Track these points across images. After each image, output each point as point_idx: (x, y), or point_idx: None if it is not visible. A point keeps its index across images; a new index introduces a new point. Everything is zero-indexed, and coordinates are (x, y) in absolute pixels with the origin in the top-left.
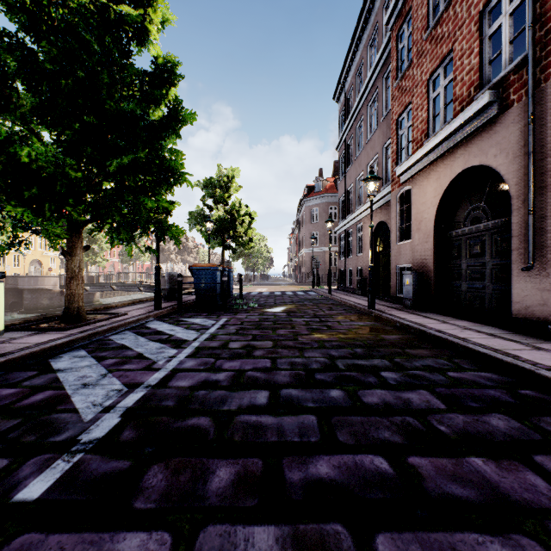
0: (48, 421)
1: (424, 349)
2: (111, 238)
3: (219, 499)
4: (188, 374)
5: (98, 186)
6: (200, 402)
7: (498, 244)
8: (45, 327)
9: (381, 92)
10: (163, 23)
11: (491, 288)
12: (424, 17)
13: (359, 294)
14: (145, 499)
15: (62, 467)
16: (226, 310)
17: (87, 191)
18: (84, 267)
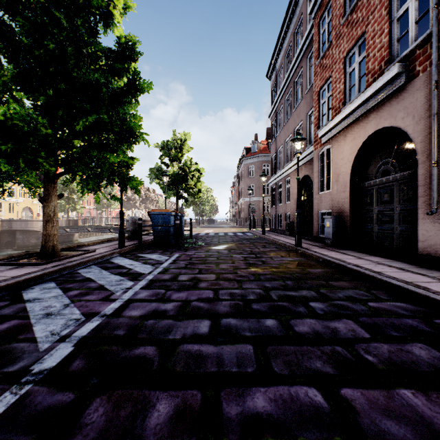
0: (7, 350)
1: (345, 282)
2: (81, 187)
3: (156, 438)
4: (140, 305)
5: (70, 144)
6: (148, 331)
7: (405, 192)
8: (23, 262)
9: (306, 70)
10: (125, 9)
11: (398, 230)
12: (342, 6)
13: (287, 235)
14: (83, 438)
15: (8, 401)
16: (178, 248)
17: (60, 148)
18: (66, 213)
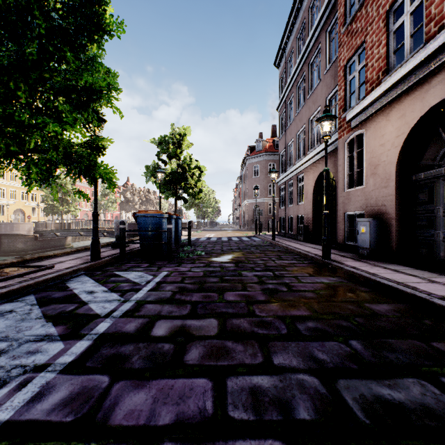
0: None
1: None
2: (26, 178)
3: None
4: None
5: None
6: None
7: None
8: None
9: (325, 46)
10: None
11: None
12: None
13: (301, 240)
14: None
15: None
16: (171, 259)
17: None
18: (60, 215)
